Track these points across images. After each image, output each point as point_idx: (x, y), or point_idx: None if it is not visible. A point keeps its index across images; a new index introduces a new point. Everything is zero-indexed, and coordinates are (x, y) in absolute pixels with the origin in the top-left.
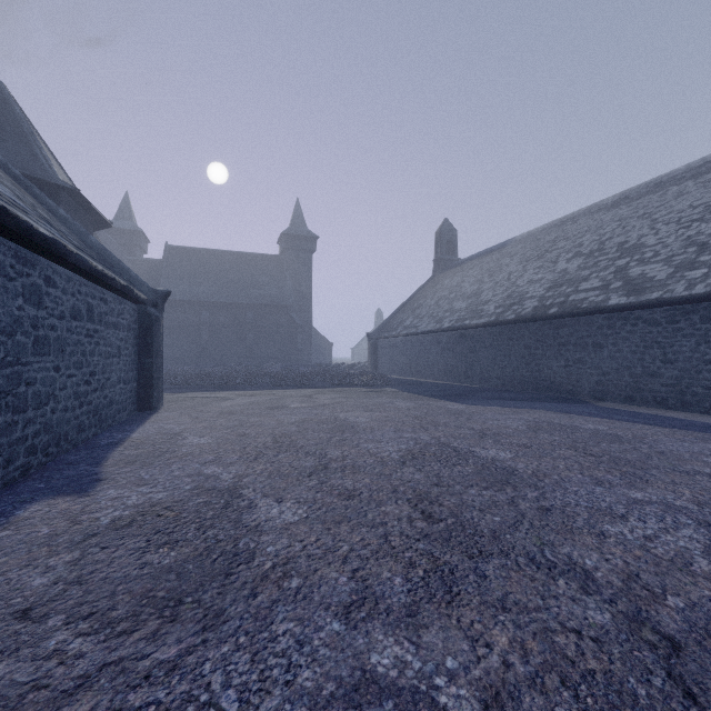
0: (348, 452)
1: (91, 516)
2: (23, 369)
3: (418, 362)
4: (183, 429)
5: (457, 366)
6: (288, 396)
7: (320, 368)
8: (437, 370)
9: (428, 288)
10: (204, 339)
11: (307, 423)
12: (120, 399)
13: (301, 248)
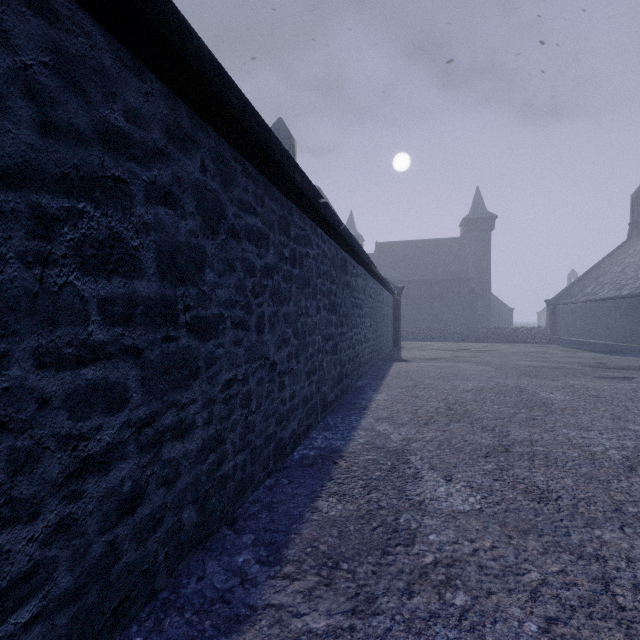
0: (501, 363)
1: (414, 364)
2: (382, 324)
3: (596, 326)
4: (421, 353)
5: (635, 329)
6: (470, 345)
7: (498, 330)
8: (615, 333)
9: (618, 253)
10: (403, 308)
11: (482, 355)
12: (390, 339)
13: (480, 228)
